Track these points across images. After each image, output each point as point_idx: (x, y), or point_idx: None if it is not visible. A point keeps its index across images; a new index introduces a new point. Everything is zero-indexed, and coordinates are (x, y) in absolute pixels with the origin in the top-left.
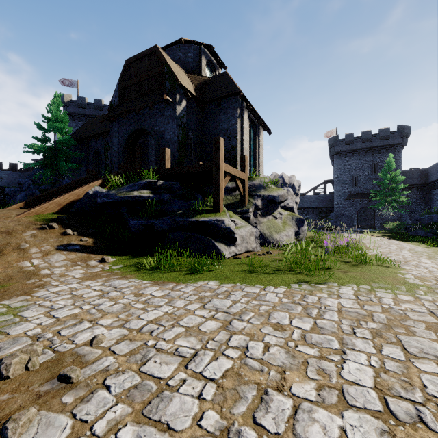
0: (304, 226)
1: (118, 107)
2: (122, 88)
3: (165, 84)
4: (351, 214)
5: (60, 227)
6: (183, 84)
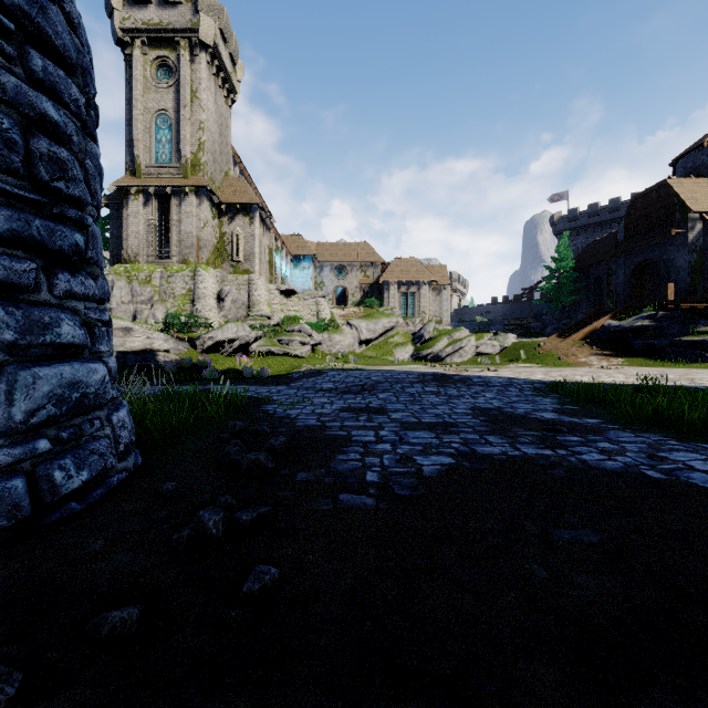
0: None
1: (623, 242)
2: (627, 224)
3: (674, 215)
4: None
5: (588, 346)
6: (695, 211)
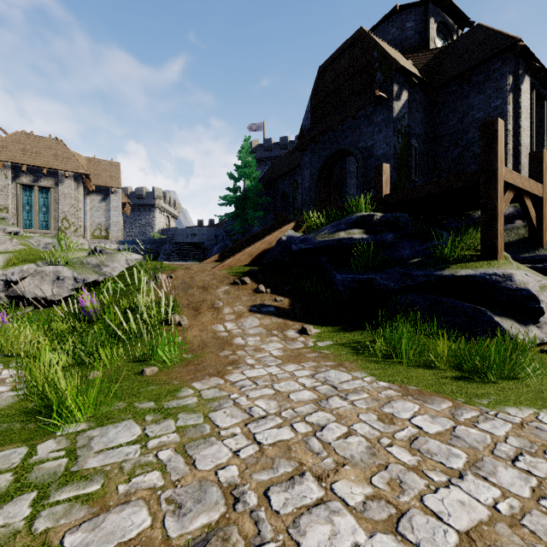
0: None
1: (309, 130)
2: (314, 105)
3: (374, 77)
4: None
5: (252, 282)
6: (404, 66)
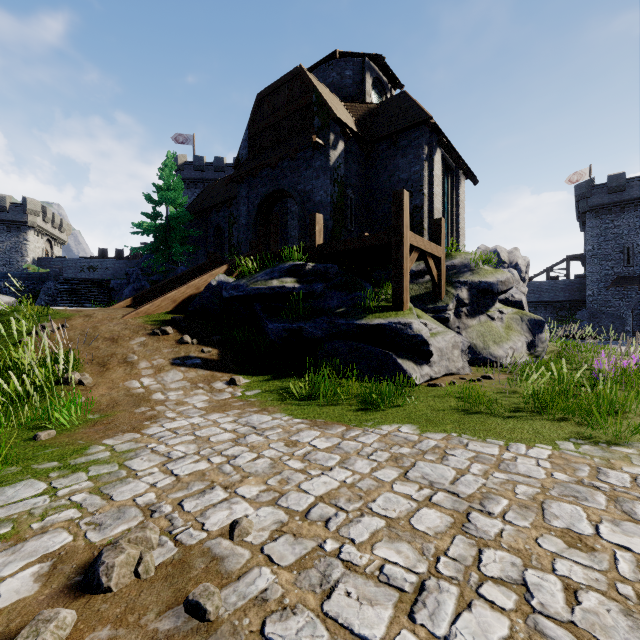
0: (543, 333)
1: (246, 162)
2: (252, 135)
3: (313, 121)
4: (620, 312)
5: (175, 332)
6: (339, 117)
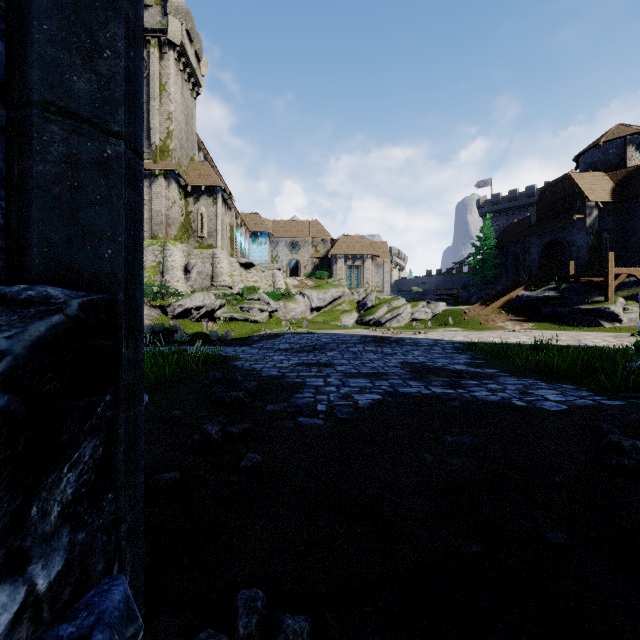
0: None
1: (535, 225)
2: (538, 209)
3: (576, 203)
4: None
5: (505, 313)
6: (592, 200)
